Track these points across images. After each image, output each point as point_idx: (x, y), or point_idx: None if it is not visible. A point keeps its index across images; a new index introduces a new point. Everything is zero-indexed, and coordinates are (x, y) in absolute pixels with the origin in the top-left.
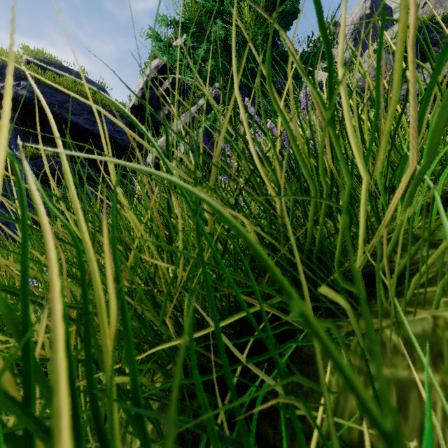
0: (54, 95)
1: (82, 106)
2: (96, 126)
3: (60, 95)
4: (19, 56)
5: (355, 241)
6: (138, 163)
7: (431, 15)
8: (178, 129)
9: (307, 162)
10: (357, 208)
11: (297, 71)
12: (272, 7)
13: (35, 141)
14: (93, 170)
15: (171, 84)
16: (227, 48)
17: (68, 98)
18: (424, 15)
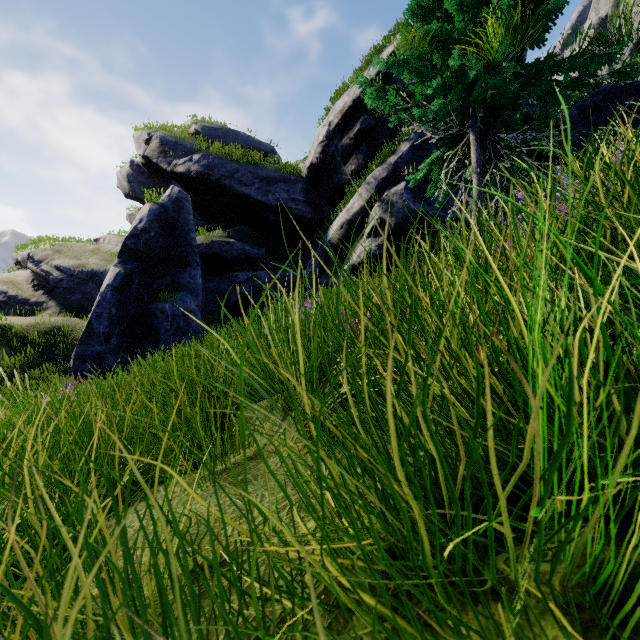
0: (225, 166)
1: (254, 174)
2: (269, 196)
3: (231, 165)
4: (188, 127)
5: None
6: (315, 237)
7: None
8: (372, 188)
9: (634, 209)
10: None
11: (562, 86)
12: (523, 6)
13: (202, 220)
14: (263, 249)
15: (359, 130)
16: (461, 79)
17: (239, 167)
18: None
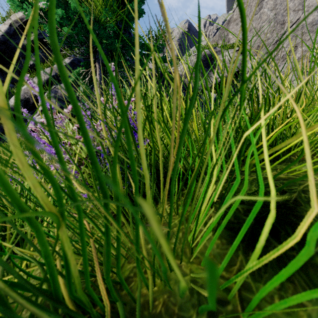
0: None
1: None
2: None
3: None
4: None
5: (143, 270)
6: None
7: (216, 43)
8: (43, 80)
9: None
10: (156, 204)
11: (140, 55)
12: (122, 2)
13: None
14: None
15: None
16: (83, 21)
17: None
18: (213, 42)
